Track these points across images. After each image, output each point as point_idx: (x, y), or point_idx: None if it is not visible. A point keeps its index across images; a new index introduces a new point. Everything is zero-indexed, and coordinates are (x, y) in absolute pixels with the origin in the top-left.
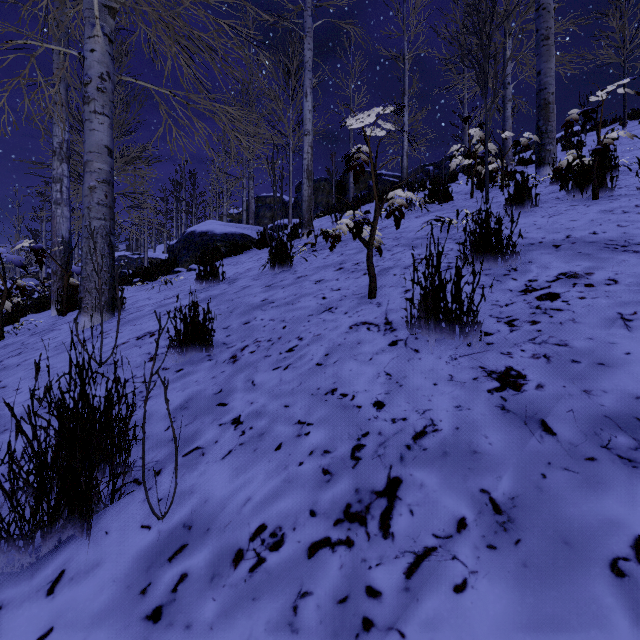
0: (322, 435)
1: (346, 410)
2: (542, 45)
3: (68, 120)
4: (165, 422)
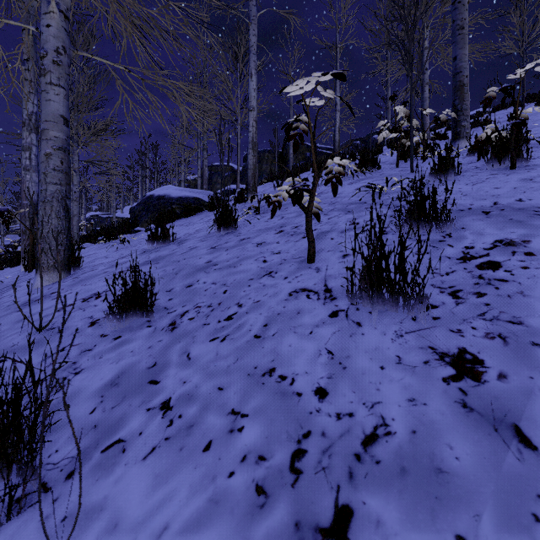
0: (257, 432)
1: (285, 398)
2: (458, 34)
3: (37, 94)
4: (92, 402)
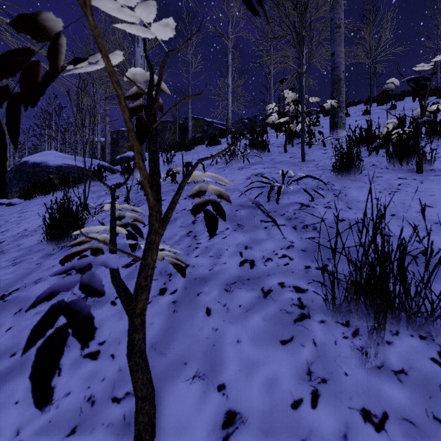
0: None
1: None
2: (335, 32)
3: None
4: None
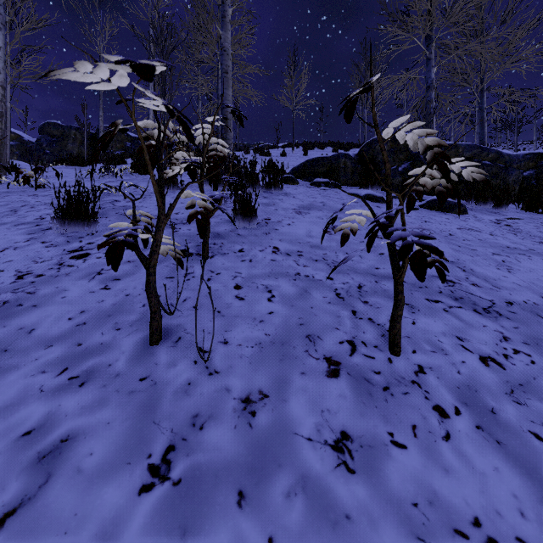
0: None
1: None
2: (224, 76)
3: None
4: None
